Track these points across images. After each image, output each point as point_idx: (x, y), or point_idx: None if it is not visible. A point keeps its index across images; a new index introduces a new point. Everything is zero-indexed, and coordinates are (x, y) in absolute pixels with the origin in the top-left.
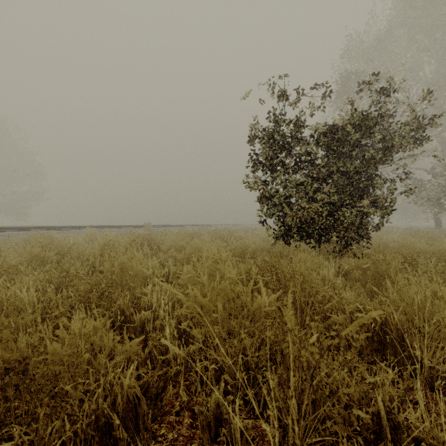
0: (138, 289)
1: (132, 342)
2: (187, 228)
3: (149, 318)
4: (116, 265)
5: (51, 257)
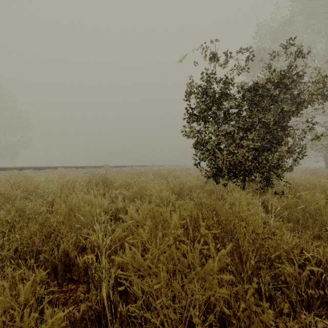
0: (84, 229)
1: (54, 317)
2: (137, 168)
3: (92, 261)
4: (64, 207)
5: (17, 195)
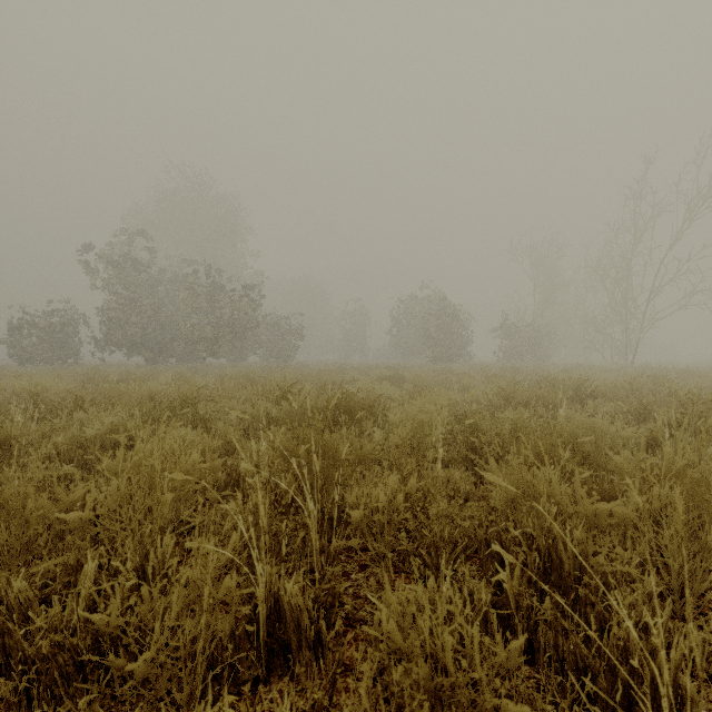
0: None
1: None
2: None
3: None
4: None
5: None
